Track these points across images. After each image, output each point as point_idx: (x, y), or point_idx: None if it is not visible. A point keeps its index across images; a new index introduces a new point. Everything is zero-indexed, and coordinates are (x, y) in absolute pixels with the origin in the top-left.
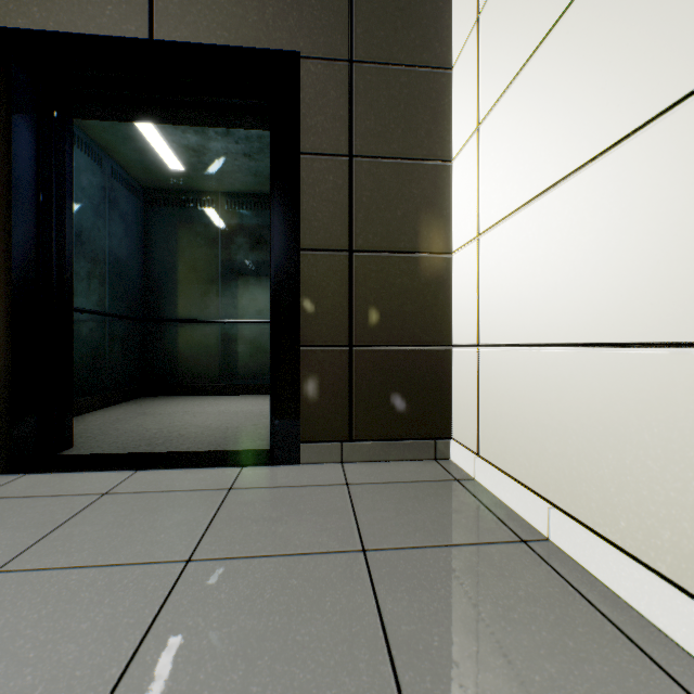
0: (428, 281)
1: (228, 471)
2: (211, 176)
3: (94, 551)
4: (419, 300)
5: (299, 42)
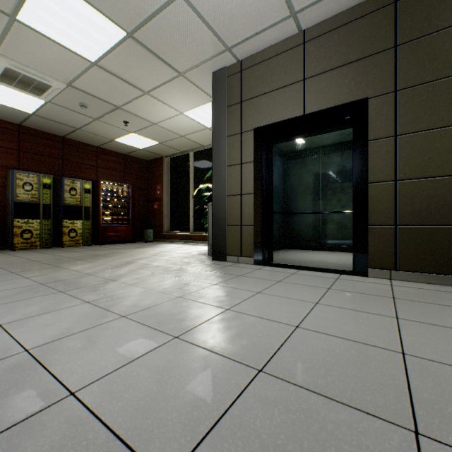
0: (447, 191)
1: (334, 274)
2: (317, 141)
3: (300, 282)
4: (440, 201)
5: (367, 92)
